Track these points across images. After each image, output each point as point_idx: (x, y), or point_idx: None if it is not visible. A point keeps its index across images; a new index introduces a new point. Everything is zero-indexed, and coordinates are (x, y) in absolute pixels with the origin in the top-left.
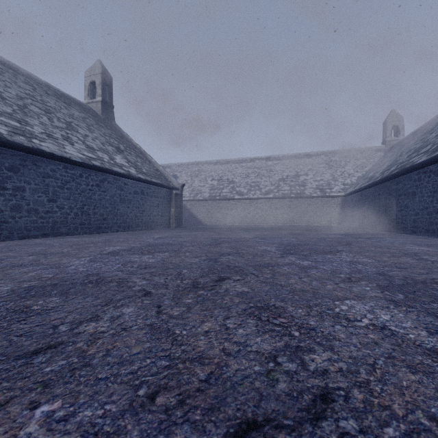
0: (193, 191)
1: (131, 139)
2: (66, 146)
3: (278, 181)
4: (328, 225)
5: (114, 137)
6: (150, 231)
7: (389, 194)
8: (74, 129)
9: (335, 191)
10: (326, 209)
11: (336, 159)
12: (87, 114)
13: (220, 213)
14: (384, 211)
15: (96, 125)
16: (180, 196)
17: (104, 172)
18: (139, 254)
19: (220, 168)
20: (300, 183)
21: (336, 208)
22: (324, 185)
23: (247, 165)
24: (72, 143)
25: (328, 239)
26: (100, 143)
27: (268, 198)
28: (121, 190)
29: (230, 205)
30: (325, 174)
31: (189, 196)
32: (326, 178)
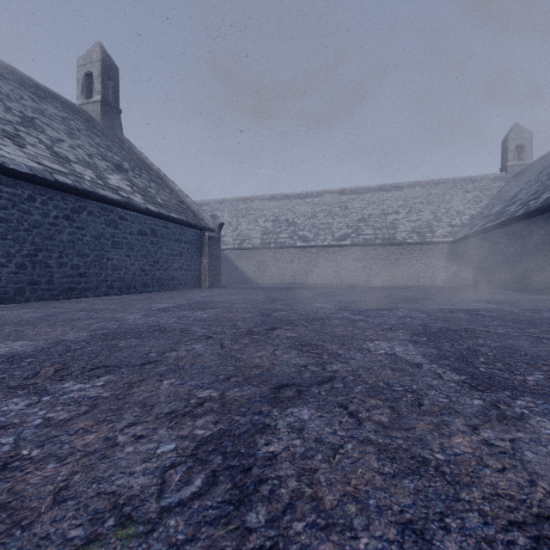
0: (238, 236)
1: (146, 157)
2: (5, 146)
3: (357, 222)
4: (429, 283)
5: (116, 151)
6: (162, 294)
7: (543, 235)
8: (38, 128)
9: (440, 236)
10: (427, 261)
11: (437, 191)
12: (75, 116)
13: (276, 267)
14: (532, 262)
15: (87, 131)
16: (216, 240)
17: (80, 195)
18: (6, 386)
19: (275, 205)
20: (389, 224)
21: (441, 259)
22: (423, 226)
23: (313, 201)
24: (23, 144)
25: (488, 315)
26: (84, 154)
27: (344, 246)
28: (114, 228)
29: (291, 256)
30: (423, 212)
31: (233, 243)
32: (425, 217)
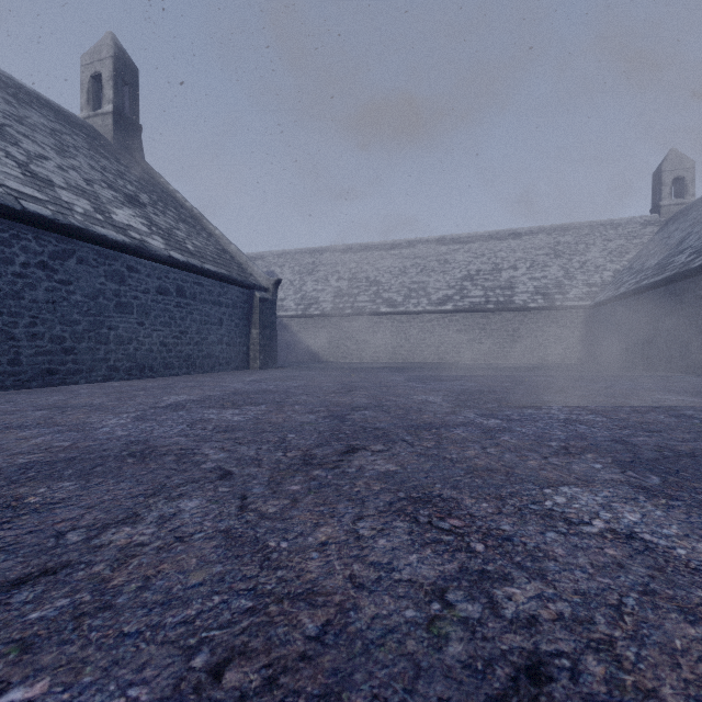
0: (303, 299)
1: (175, 190)
2: None
3: (460, 281)
4: (559, 363)
5: (131, 179)
6: (190, 379)
7: None
8: (8, 138)
9: (573, 298)
10: (556, 332)
11: (567, 239)
12: (73, 130)
13: (353, 341)
14: None
15: (89, 151)
16: (271, 303)
17: (65, 233)
18: None
19: (352, 259)
20: (504, 283)
21: (575, 330)
22: (550, 286)
23: (402, 254)
24: None
25: None
26: (80, 178)
27: (444, 312)
28: (120, 283)
29: (372, 325)
30: (550, 267)
31: (295, 309)
32: (553, 273)
